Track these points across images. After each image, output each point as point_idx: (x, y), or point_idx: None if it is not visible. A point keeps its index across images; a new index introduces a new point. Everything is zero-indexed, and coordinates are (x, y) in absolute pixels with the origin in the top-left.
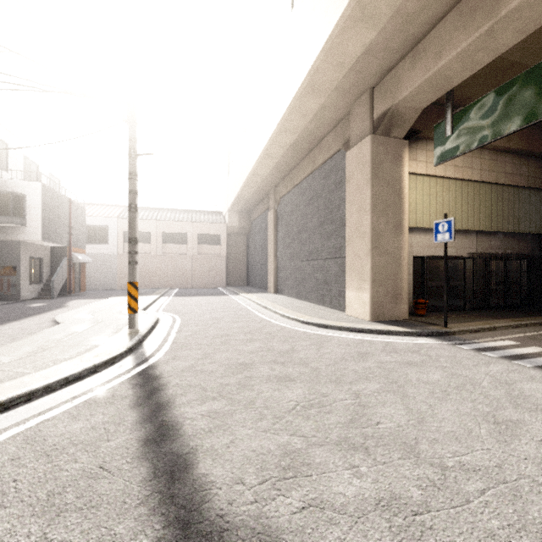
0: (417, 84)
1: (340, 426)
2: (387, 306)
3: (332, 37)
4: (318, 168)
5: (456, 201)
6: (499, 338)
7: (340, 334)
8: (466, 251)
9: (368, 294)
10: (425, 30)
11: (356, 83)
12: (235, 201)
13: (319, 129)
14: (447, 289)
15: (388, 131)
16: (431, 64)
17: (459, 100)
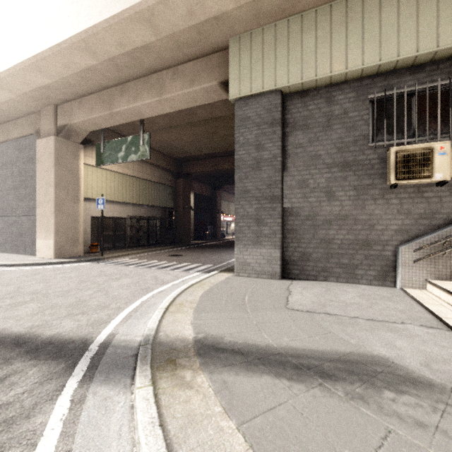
0: (81, 120)
1: (1, 296)
2: (68, 248)
3: (16, 68)
4: (12, 140)
5: (119, 185)
6: (125, 258)
7: (25, 268)
8: (126, 215)
9: (53, 241)
10: (84, 94)
11: (42, 98)
12: None
13: (12, 111)
14: (114, 236)
15: (68, 137)
16: (88, 114)
17: (117, 130)
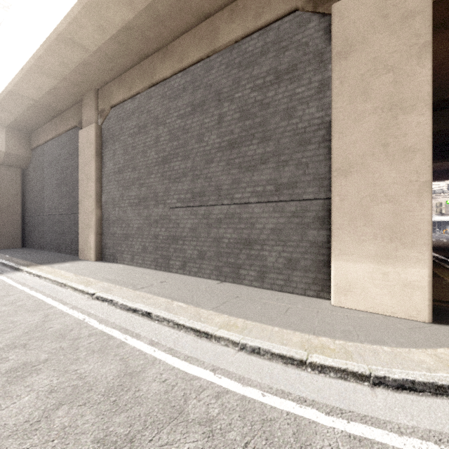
0: None
1: None
2: None
3: None
4: (222, 48)
5: None
6: None
7: None
8: None
9: (427, 269)
10: None
11: None
12: (1, 99)
13: None
14: None
15: None
16: None
17: None
